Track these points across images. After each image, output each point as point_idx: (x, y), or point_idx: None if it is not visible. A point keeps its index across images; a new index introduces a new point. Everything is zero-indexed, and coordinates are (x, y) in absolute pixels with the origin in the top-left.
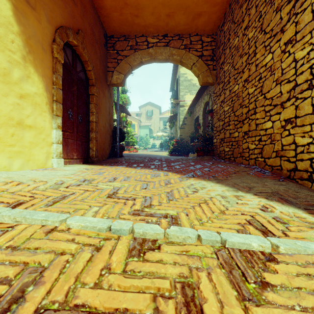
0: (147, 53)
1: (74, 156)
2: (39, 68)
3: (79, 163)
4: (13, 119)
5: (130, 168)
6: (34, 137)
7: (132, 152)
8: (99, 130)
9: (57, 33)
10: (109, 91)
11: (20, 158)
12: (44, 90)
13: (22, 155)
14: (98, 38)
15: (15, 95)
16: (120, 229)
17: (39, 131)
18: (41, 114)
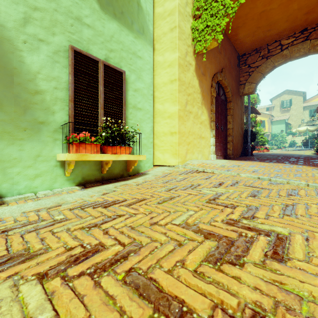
0: (281, 56)
1: (219, 154)
2: (206, 105)
3: (221, 159)
4: (199, 135)
5: (263, 162)
6: (204, 143)
7: (262, 152)
8: (234, 134)
9: (213, 81)
10: (240, 100)
11: (200, 153)
12: (207, 116)
13: (201, 152)
14: (233, 63)
15: (199, 123)
16: (264, 178)
17: (206, 140)
18: (207, 130)
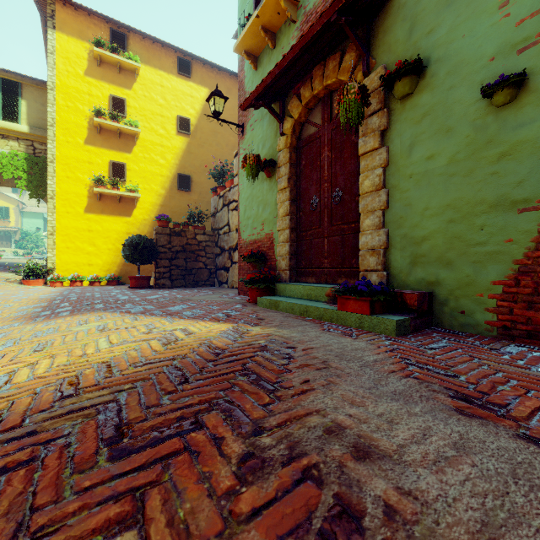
0: None
1: None
2: None
3: None
4: None
5: None
6: None
7: None
8: None
9: None
10: None
11: None
12: None
13: None
14: None
15: None
16: None
17: None
18: None
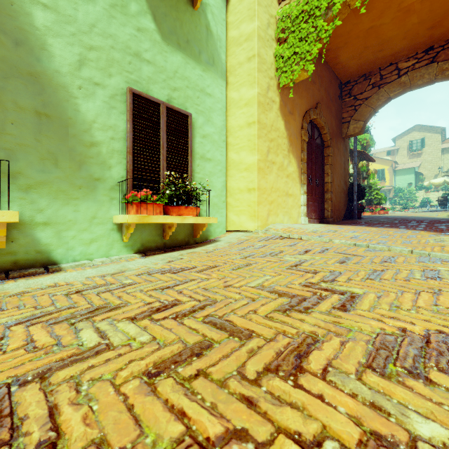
0: (398, 84)
1: (313, 216)
2: (295, 153)
3: (316, 223)
4: (284, 192)
5: (370, 227)
6: (292, 202)
7: (378, 214)
8: (334, 190)
9: (303, 120)
10: (344, 144)
11: (287, 216)
12: (297, 167)
13: (287, 214)
14: (333, 94)
15: (285, 177)
16: (361, 244)
17: (294, 197)
18: (295, 185)
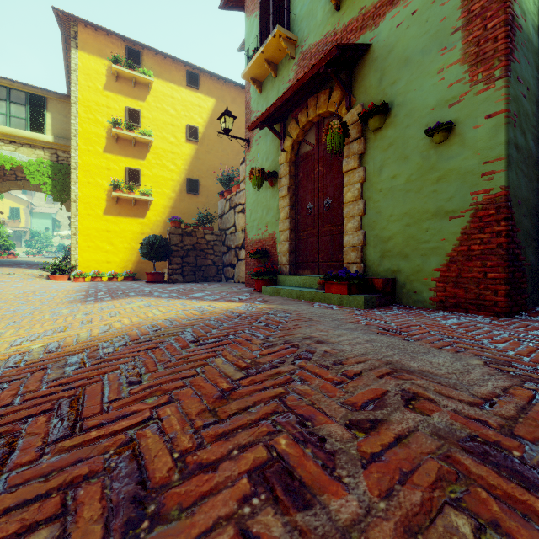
0: (16, 184)
1: None
2: None
3: None
4: None
5: None
6: None
7: (7, 258)
8: None
9: None
10: None
11: None
12: None
13: None
14: None
15: None
16: None
17: None
18: None
